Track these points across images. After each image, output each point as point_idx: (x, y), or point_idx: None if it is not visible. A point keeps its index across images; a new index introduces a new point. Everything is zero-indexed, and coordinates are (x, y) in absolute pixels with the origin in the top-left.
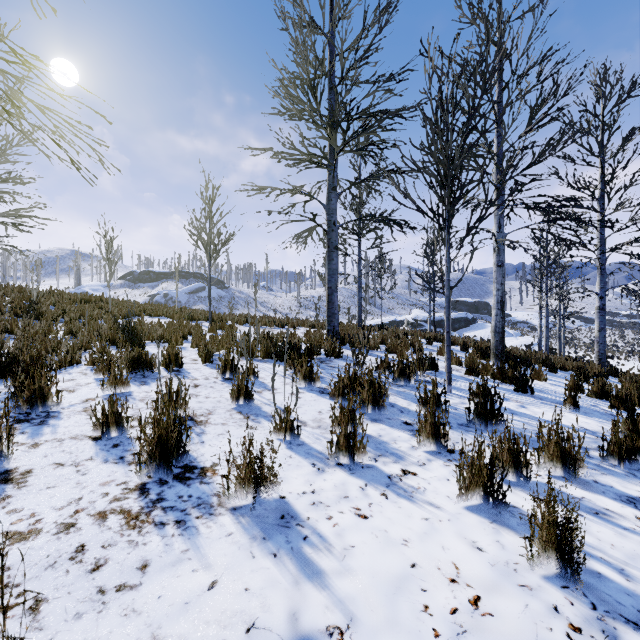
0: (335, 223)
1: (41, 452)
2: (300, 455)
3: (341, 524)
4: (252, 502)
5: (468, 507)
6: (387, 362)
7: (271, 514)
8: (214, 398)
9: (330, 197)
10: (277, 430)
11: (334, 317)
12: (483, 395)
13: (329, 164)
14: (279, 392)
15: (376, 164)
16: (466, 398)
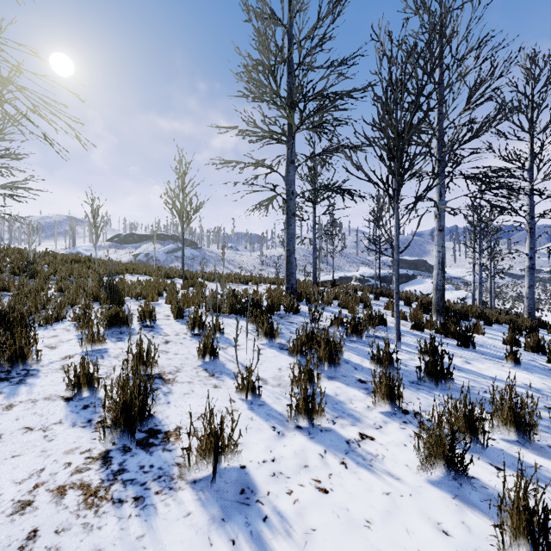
0: (293, 193)
1: (13, 414)
2: (261, 417)
3: (301, 500)
4: (212, 477)
5: (428, 478)
6: (340, 319)
7: (231, 488)
8: (182, 355)
9: (288, 169)
10: (239, 390)
11: (292, 276)
12: (433, 355)
13: (288, 140)
14: (242, 348)
15: (329, 140)
16: (414, 354)
